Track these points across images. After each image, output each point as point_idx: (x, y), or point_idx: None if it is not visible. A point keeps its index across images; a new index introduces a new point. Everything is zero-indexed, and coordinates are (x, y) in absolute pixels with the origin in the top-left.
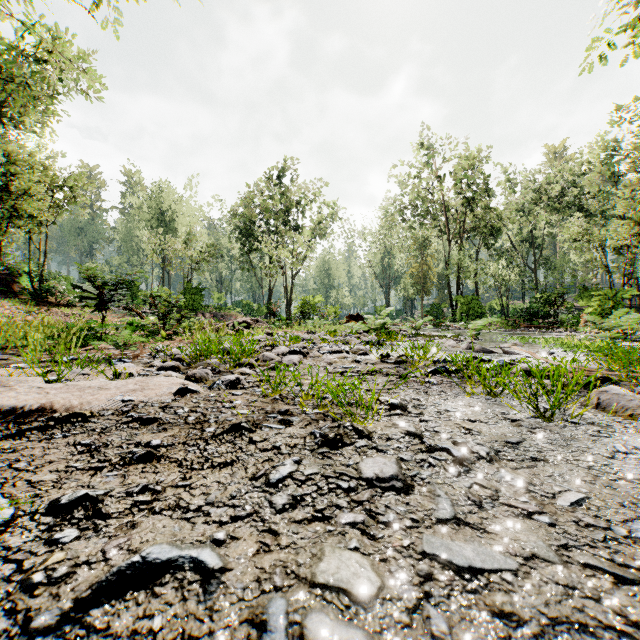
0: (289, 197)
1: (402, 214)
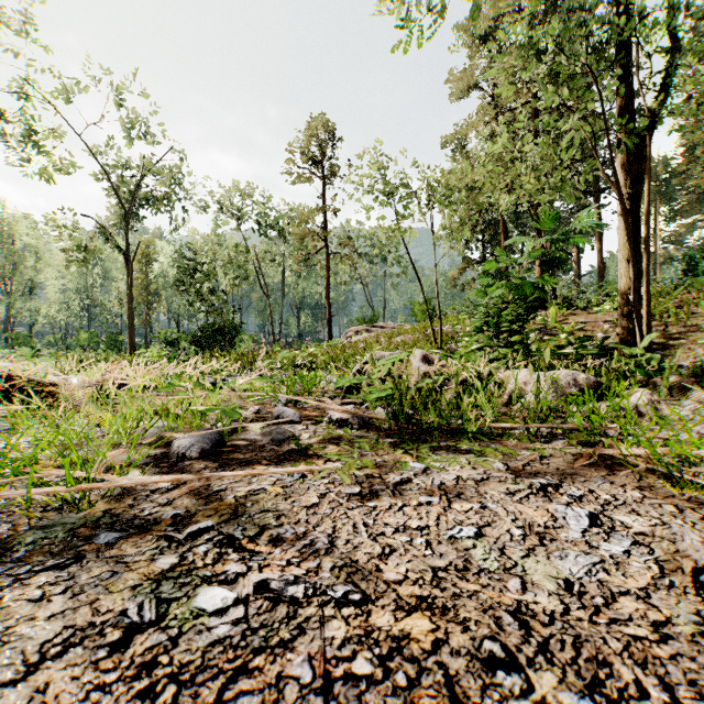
0: None
1: None
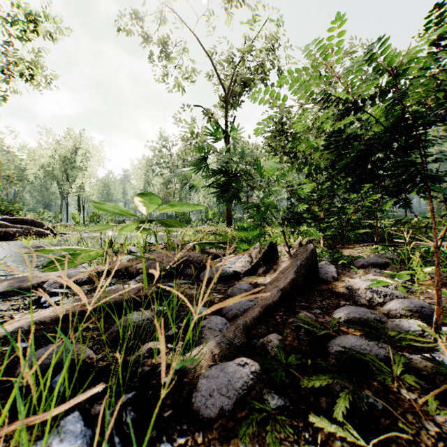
0: (81, 147)
1: (151, 168)
